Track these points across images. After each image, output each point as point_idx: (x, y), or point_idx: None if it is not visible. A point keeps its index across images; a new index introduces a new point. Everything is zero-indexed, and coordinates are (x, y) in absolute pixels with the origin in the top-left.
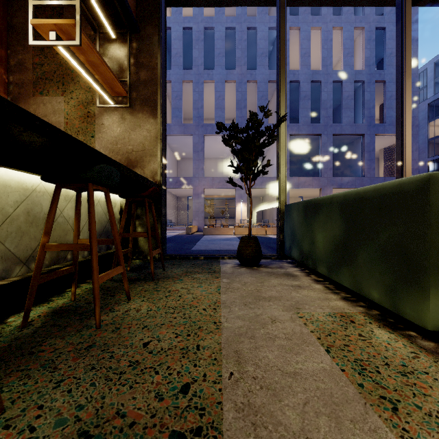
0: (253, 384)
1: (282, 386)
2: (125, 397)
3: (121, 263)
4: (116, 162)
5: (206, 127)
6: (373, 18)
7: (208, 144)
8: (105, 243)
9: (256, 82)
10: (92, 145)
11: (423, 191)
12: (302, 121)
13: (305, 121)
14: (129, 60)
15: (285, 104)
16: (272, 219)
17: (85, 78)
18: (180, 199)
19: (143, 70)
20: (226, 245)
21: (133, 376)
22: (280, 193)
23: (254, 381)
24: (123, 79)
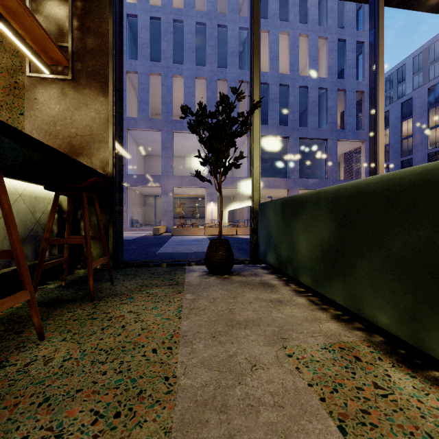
0: None
1: None
2: None
3: (25, 287)
4: (35, 140)
5: (175, 124)
6: (335, 30)
7: (177, 141)
8: None
9: (226, 81)
10: (21, 125)
11: None
12: (271, 123)
13: (274, 123)
14: (71, 20)
15: (258, 92)
16: (242, 219)
17: (5, 33)
18: (148, 198)
19: (90, 37)
20: (195, 246)
21: None
22: (254, 190)
23: None
24: (62, 44)
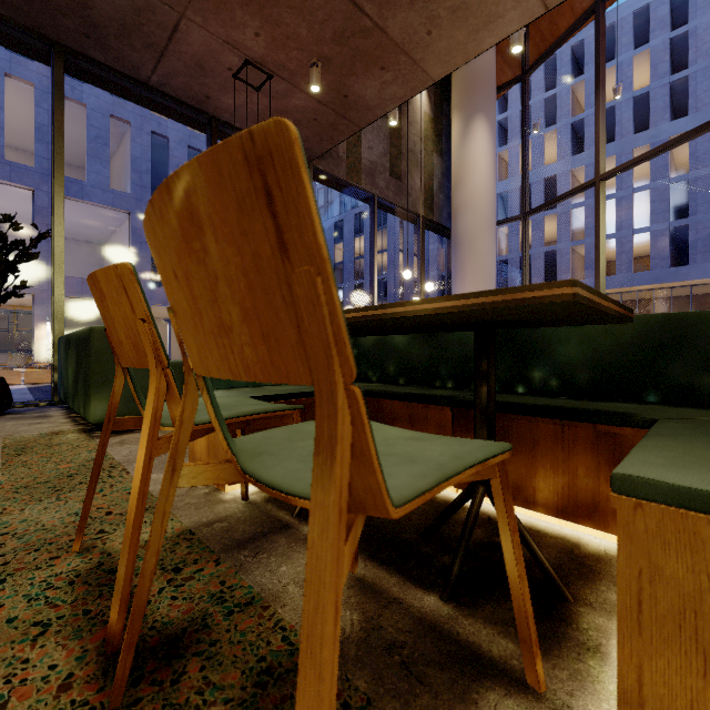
0: None
1: None
2: None
3: None
4: None
5: None
6: None
7: None
8: None
9: (84, 106)
10: None
11: (90, 337)
12: None
13: None
14: None
15: (62, 210)
16: None
17: None
18: None
19: None
20: None
21: None
22: (55, 321)
23: None
24: None
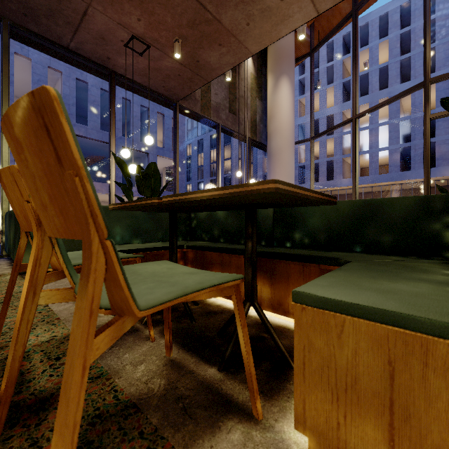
0: None
1: None
2: None
3: None
4: None
5: None
6: None
7: None
8: None
9: (30, 60)
10: None
11: None
12: (91, 125)
13: (94, 125)
14: None
15: None
16: None
17: None
18: None
19: None
20: None
21: None
22: (3, 202)
23: None
24: None
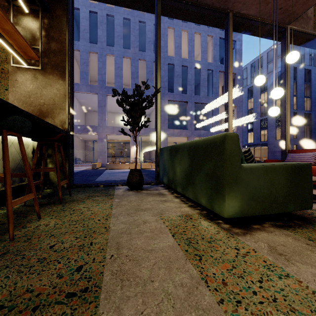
0: (125, 259)
1: (142, 258)
2: (33, 280)
3: (32, 191)
4: (29, 113)
5: (108, 89)
6: (218, 31)
7: (109, 101)
8: (18, 176)
9: (145, 61)
10: (6, 97)
11: (223, 142)
12: (176, 92)
13: (178, 91)
14: (41, 32)
15: (160, 81)
16: None
17: None
18: (87, 142)
19: (53, 42)
20: (122, 176)
21: (40, 267)
22: (157, 140)
23: (126, 258)
24: (35, 47)
